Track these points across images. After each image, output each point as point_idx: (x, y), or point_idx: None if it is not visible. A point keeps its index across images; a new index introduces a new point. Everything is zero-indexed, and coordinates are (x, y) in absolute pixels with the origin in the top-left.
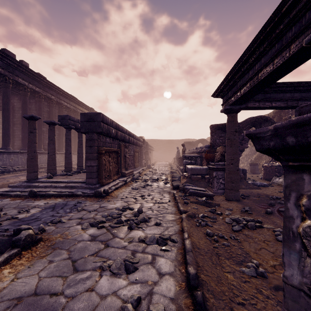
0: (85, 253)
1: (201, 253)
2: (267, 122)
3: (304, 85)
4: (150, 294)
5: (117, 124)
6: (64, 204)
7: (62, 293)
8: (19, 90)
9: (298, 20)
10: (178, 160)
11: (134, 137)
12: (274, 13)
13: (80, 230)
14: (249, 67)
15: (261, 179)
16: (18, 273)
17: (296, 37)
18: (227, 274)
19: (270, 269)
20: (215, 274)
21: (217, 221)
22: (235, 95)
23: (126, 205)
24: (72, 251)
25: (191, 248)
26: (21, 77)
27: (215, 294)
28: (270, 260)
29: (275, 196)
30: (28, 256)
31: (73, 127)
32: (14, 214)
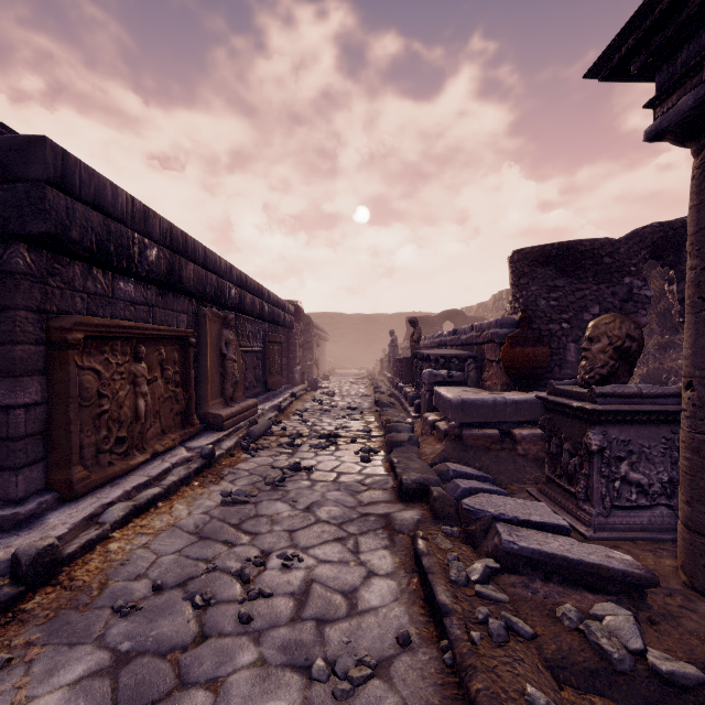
0: None
1: None
2: None
3: None
4: None
5: (178, 230)
6: None
7: None
8: None
9: None
10: (394, 366)
11: (265, 297)
12: None
13: None
14: None
15: None
16: None
17: None
18: None
19: None
20: None
21: None
22: None
23: None
24: None
25: None
26: None
27: None
28: None
29: None
30: None
31: None
32: None
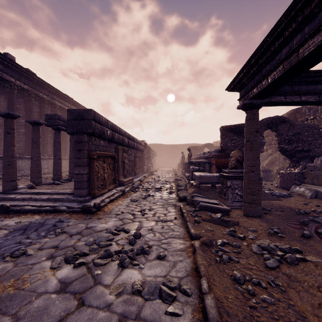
0: None
1: None
2: (284, 123)
3: None
4: None
5: (113, 124)
6: (40, 224)
7: None
8: (5, 87)
9: None
10: (183, 166)
11: (135, 141)
12: None
13: (48, 269)
14: (282, 43)
15: (277, 187)
16: None
17: None
18: None
19: None
20: None
21: (242, 250)
22: (259, 84)
23: (121, 224)
24: (20, 318)
25: (217, 318)
26: (6, 73)
27: None
28: None
29: (303, 210)
30: None
31: (62, 128)
32: None
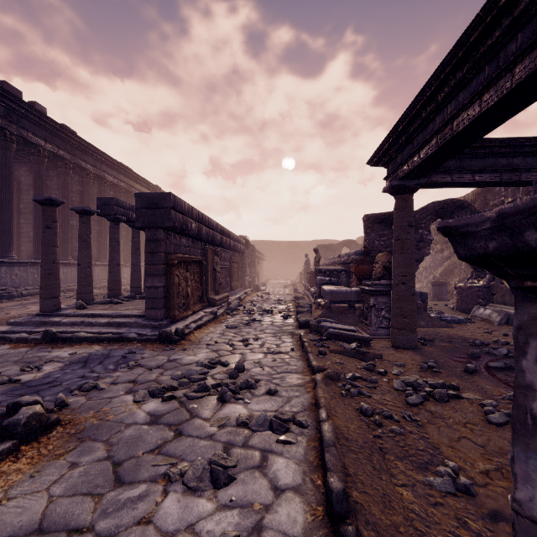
0: (139, 449)
1: (353, 448)
2: (463, 210)
3: (531, 144)
4: (258, 529)
5: (200, 213)
6: (105, 356)
7: (92, 528)
8: (29, 154)
9: (528, 20)
10: (307, 277)
11: (231, 237)
12: (484, 9)
13: (131, 403)
14: (435, 110)
15: (453, 309)
16: (11, 489)
17: (525, 52)
18: (401, 489)
19: (479, 479)
20: (379, 490)
21: (378, 386)
22: (409, 160)
23: (216, 357)
24: (114, 444)
25: (333, 439)
26: (33, 132)
27: (379, 530)
28: (479, 460)
29: (479, 340)
30: (33, 454)
31: (122, 218)
32: (13, 374)
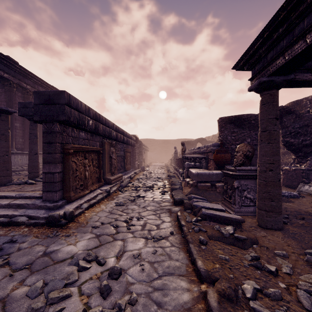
0: None
1: None
2: (289, 114)
3: None
4: None
5: (97, 113)
6: None
7: None
8: None
9: None
10: (176, 161)
11: (125, 134)
12: None
13: None
14: None
15: None
16: None
17: None
18: None
19: None
20: None
21: (288, 308)
22: (287, 51)
23: (95, 246)
24: None
25: None
26: None
27: None
28: None
29: None
30: None
31: None
32: None
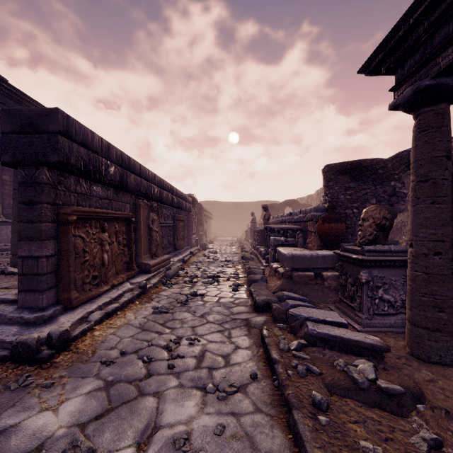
0: None
1: None
2: None
3: None
4: None
5: (125, 155)
6: None
7: None
8: None
9: None
10: (254, 235)
11: (174, 193)
12: None
13: None
14: None
15: None
16: None
17: None
18: None
19: None
20: None
21: None
22: None
23: (98, 414)
24: None
25: None
26: None
27: None
28: None
29: None
30: None
31: None
32: None
